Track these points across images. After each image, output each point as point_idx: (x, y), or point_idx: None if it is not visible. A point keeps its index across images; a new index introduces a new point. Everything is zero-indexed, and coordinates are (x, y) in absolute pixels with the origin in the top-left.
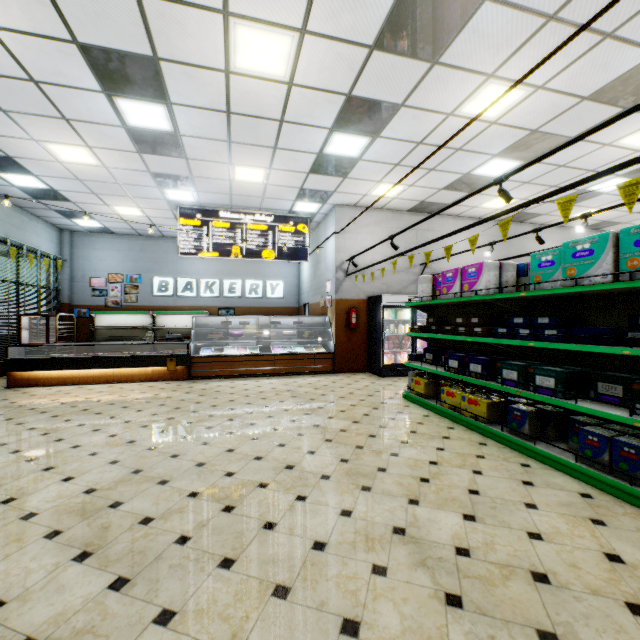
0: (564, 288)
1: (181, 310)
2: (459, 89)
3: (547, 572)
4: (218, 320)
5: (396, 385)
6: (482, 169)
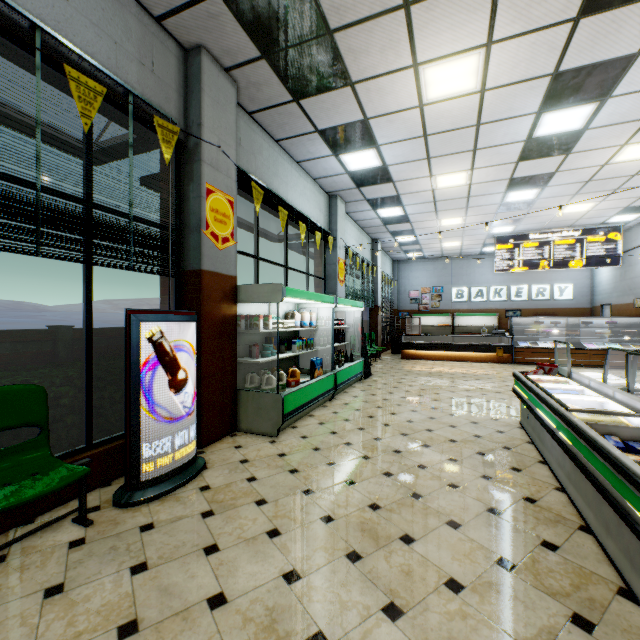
0: None
1: (473, 312)
2: None
3: None
4: (529, 320)
5: None
6: None
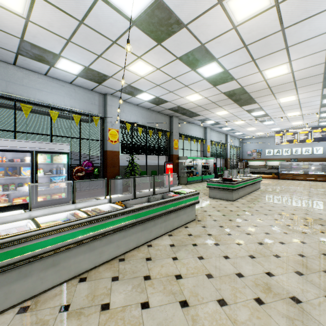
0: None
1: (275, 160)
2: None
3: None
4: (288, 163)
5: None
6: None
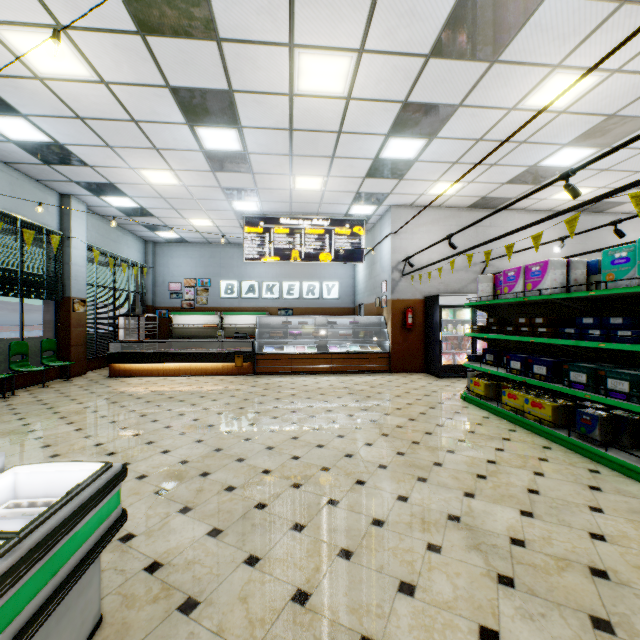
0: (639, 286)
1: (245, 311)
2: (521, 83)
3: (607, 569)
4: (279, 320)
5: (454, 386)
6: (550, 160)
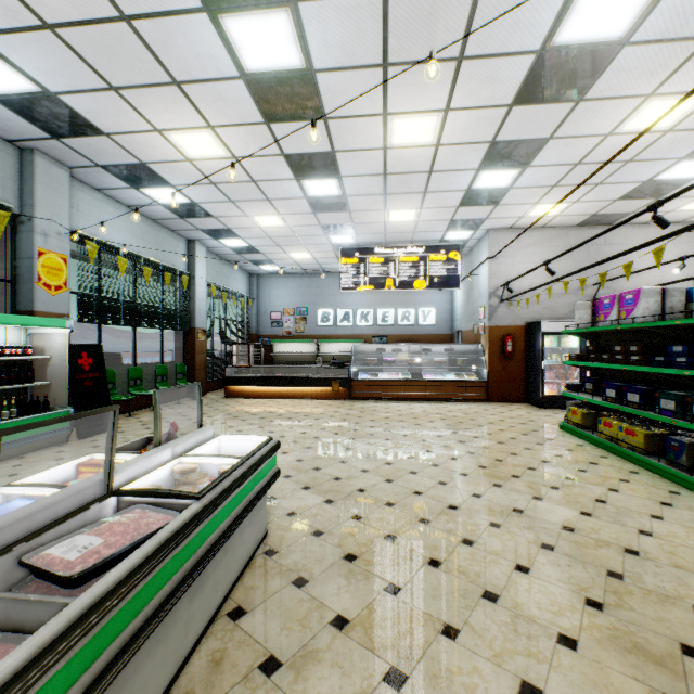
0: None
1: (340, 338)
2: (614, 113)
3: (640, 550)
4: (373, 348)
5: (555, 417)
6: (668, 173)
